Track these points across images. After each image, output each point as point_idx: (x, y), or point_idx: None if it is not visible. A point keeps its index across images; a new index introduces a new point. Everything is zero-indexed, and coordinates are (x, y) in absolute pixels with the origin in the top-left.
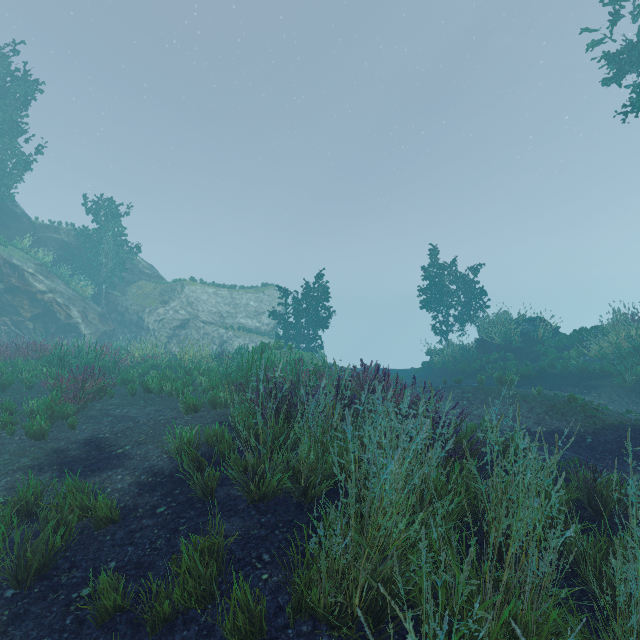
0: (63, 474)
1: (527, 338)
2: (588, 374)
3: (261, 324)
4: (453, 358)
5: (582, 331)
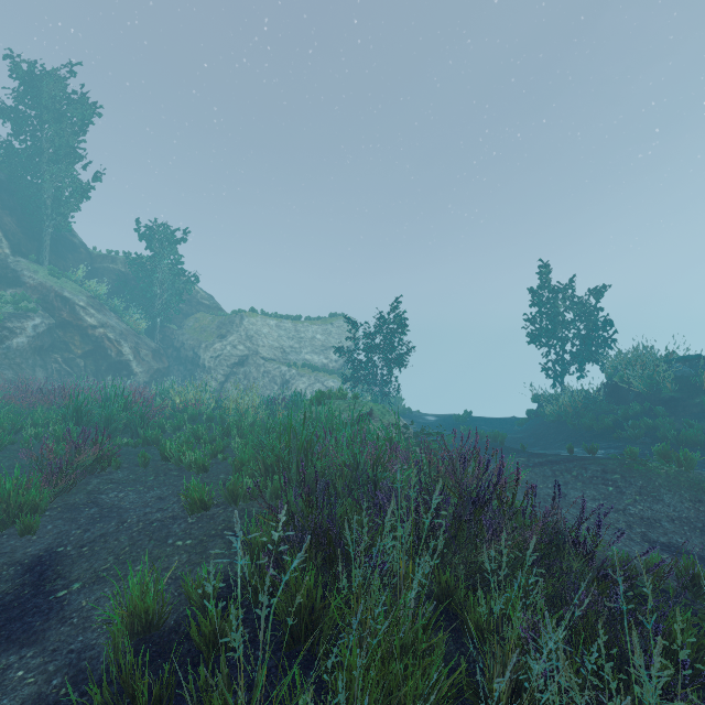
0: None
1: (684, 385)
2: None
3: (329, 360)
4: (573, 410)
5: None
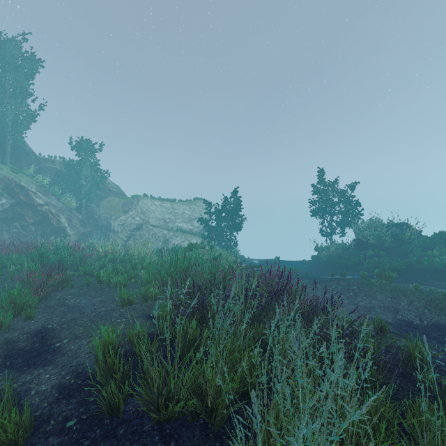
0: (3, 368)
1: (396, 239)
2: None
3: (193, 227)
4: (336, 254)
5: (442, 234)
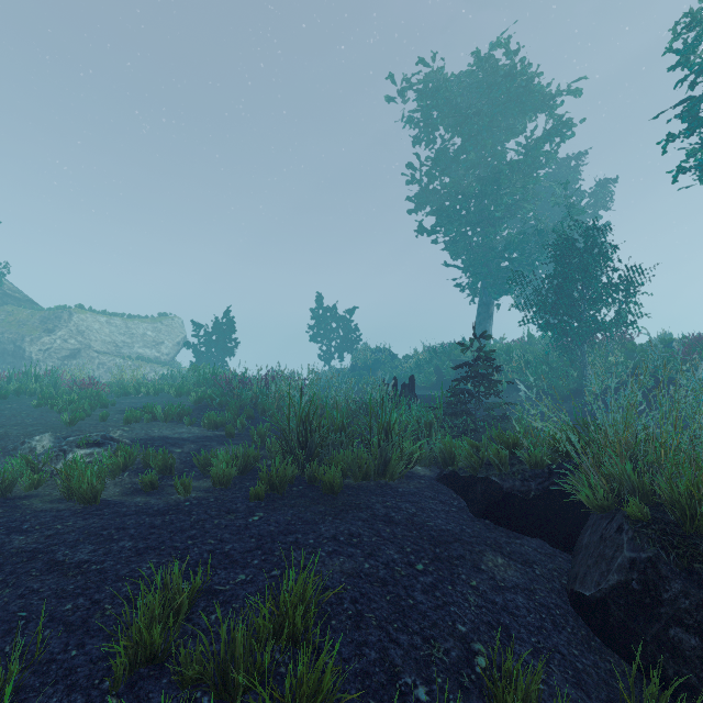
0: None
1: (377, 362)
2: (399, 380)
3: (161, 354)
4: None
5: (406, 356)
